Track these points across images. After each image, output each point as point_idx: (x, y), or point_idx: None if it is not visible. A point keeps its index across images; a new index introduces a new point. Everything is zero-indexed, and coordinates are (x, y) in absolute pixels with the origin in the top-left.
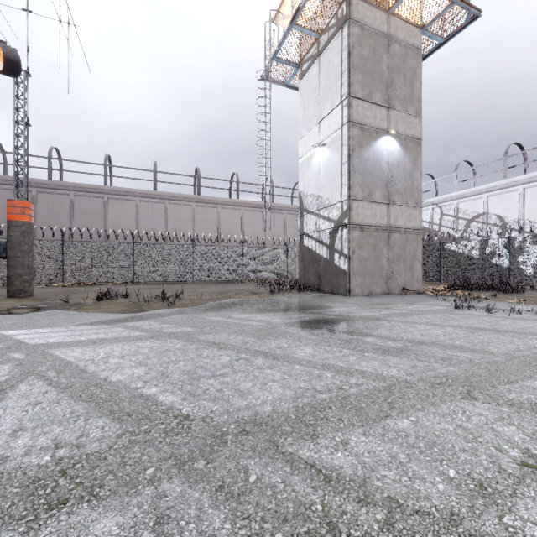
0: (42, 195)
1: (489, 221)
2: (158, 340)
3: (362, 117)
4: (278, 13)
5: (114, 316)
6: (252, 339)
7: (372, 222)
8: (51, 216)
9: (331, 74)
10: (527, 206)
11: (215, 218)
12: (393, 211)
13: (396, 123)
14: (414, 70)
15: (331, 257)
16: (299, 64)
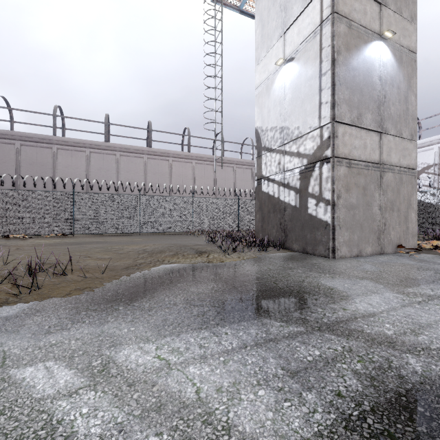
0: None
1: None
2: None
3: (350, 9)
4: None
5: None
6: None
7: (361, 156)
8: None
9: None
10: None
11: (166, 170)
12: (386, 142)
13: (389, 26)
14: None
15: (302, 204)
16: None
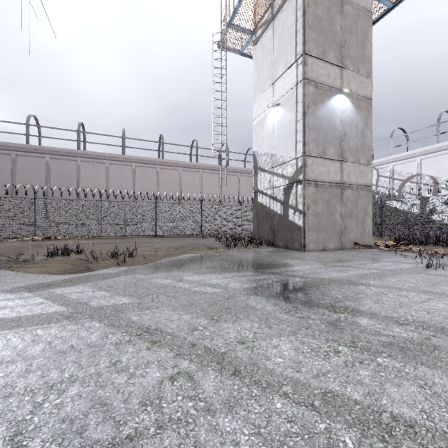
0: (21, 158)
1: (423, 181)
2: (72, 322)
3: (317, 74)
4: None
5: (49, 278)
6: (202, 320)
7: (326, 179)
8: (29, 176)
9: (286, 35)
10: None
11: (177, 179)
12: (346, 167)
13: (349, 83)
14: (365, 31)
15: (285, 212)
16: (254, 31)
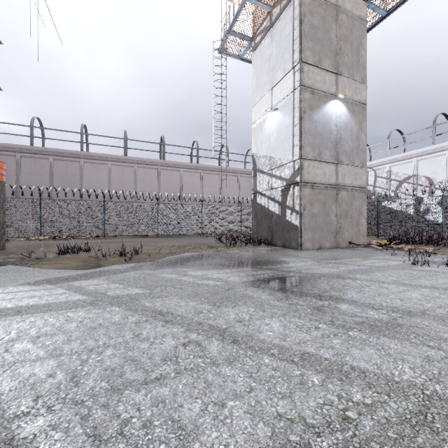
0: (25, 160)
1: (419, 182)
2: (95, 307)
3: (313, 81)
4: None
5: (65, 273)
6: (206, 306)
7: (321, 181)
8: (33, 177)
9: (283, 42)
10: None
11: (178, 180)
12: (341, 170)
13: (344, 88)
14: (359, 39)
15: (282, 213)
16: (253, 37)
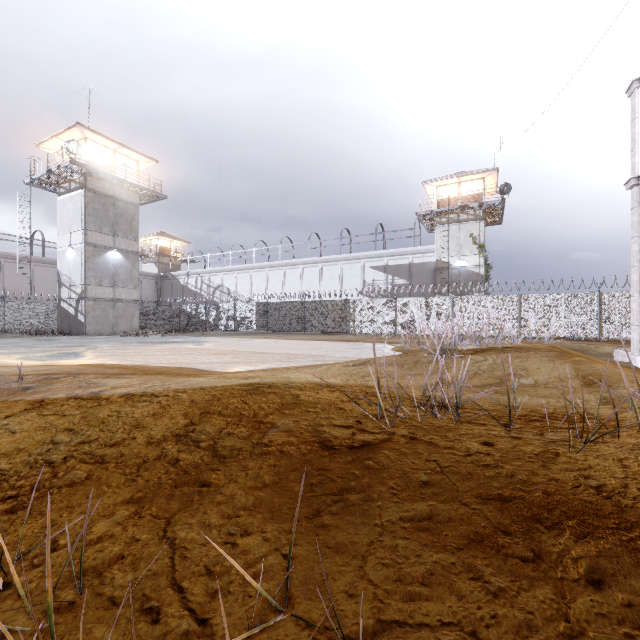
0: None
1: (224, 290)
2: None
3: (96, 240)
4: (39, 145)
5: None
6: (12, 343)
7: (102, 297)
8: None
9: (77, 210)
10: (239, 284)
11: None
12: (118, 290)
13: (120, 244)
14: (133, 215)
15: (77, 315)
16: (58, 185)
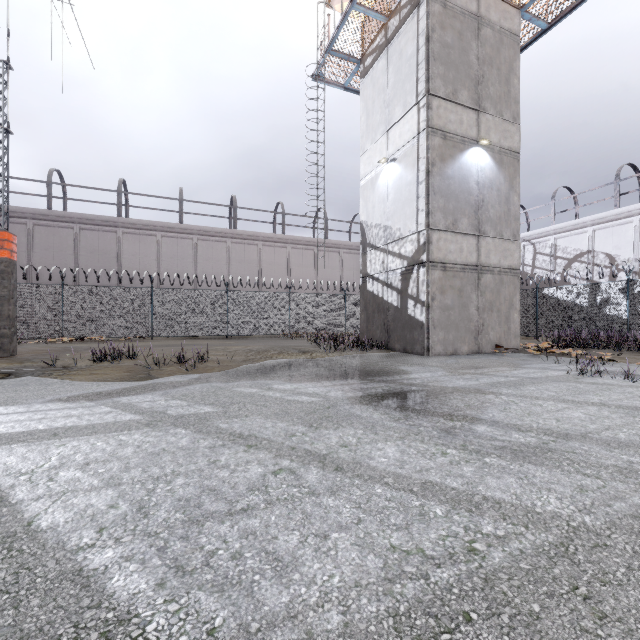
0: (40, 229)
1: (596, 260)
2: (155, 429)
3: (445, 121)
4: None
5: (107, 387)
6: (300, 428)
7: (457, 260)
8: (51, 254)
9: (404, 67)
10: None
11: (255, 258)
12: (485, 244)
13: (488, 131)
14: (510, 62)
15: (403, 305)
16: (361, 58)
